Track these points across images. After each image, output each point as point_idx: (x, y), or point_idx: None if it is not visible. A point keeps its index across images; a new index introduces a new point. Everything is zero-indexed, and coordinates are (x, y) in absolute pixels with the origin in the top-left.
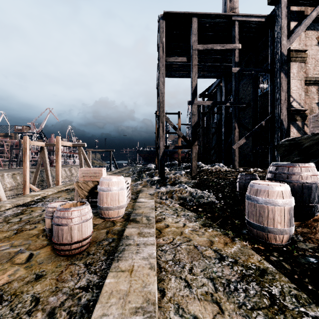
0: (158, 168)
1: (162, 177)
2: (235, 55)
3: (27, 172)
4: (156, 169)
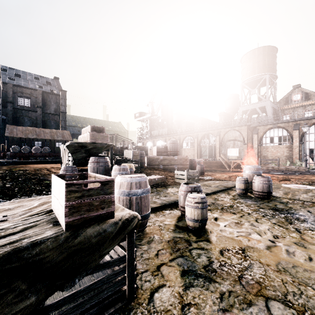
0: None
1: None
2: None
3: None
4: None
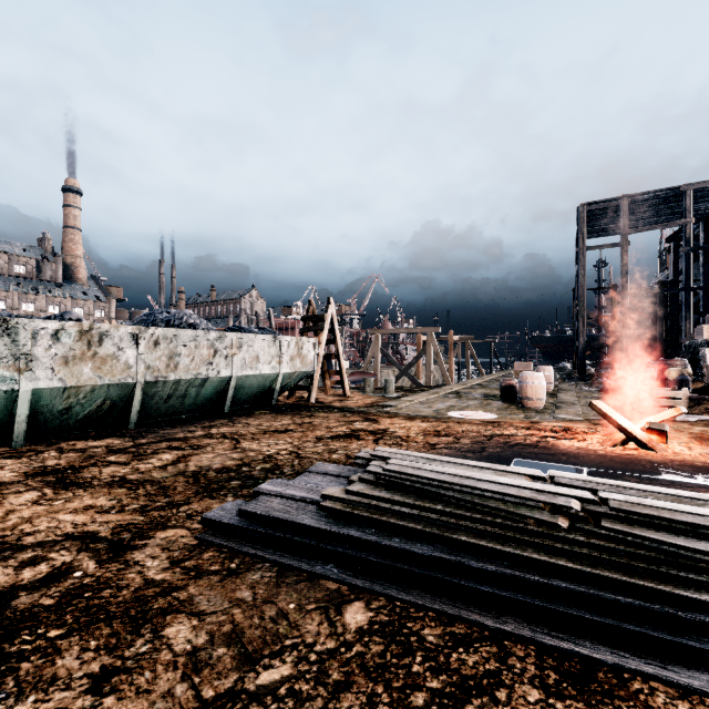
0: (577, 366)
1: (582, 374)
2: (685, 231)
3: (420, 369)
4: (574, 369)
